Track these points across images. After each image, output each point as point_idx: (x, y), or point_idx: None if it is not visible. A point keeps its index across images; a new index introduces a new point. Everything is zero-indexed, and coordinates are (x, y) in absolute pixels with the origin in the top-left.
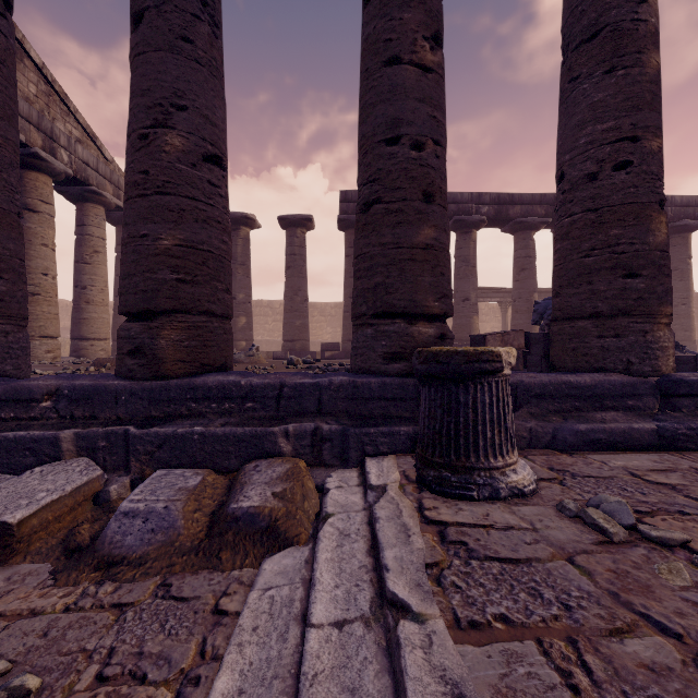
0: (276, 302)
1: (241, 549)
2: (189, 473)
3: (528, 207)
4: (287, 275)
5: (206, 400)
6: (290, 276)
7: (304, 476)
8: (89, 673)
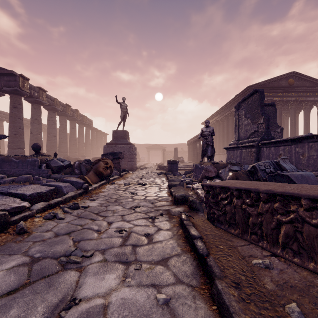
0: None
1: None
2: None
3: None
4: None
5: None
6: None
7: None
8: None
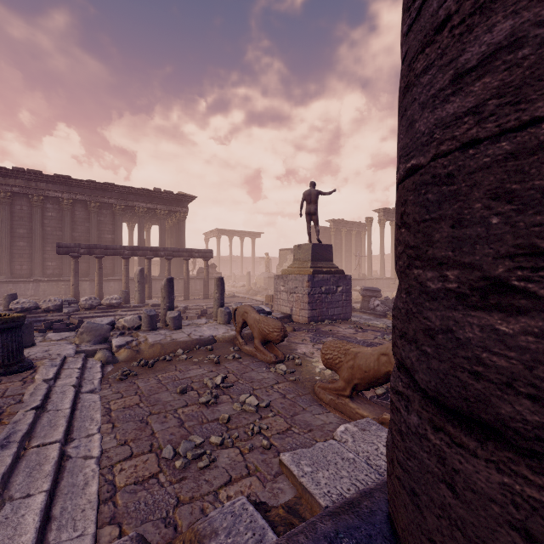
0: None
1: None
2: None
3: None
4: None
5: None
6: None
7: None
8: (162, 477)
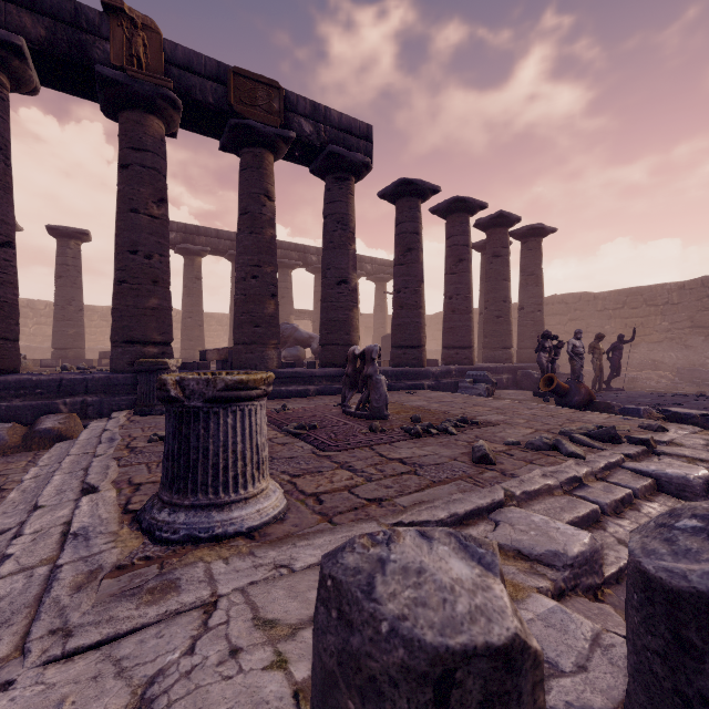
0: (40, 302)
1: (43, 444)
2: (3, 424)
3: (286, 252)
4: (58, 284)
5: (7, 390)
6: (62, 285)
7: (76, 417)
8: None
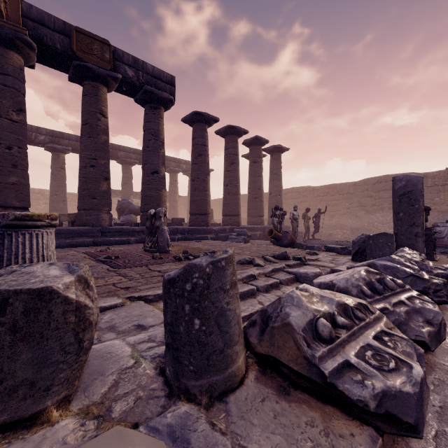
0: None
1: None
2: None
3: (128, 153)
4: None
5: None
6: None
7: None
8: None
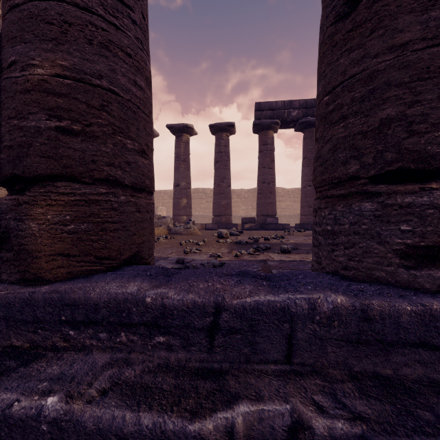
0: (208, 189)
1: None
2: None
3: None
4: (215, 167)
5: (91, 325)
6: (218, 168)
7: None
8: None
